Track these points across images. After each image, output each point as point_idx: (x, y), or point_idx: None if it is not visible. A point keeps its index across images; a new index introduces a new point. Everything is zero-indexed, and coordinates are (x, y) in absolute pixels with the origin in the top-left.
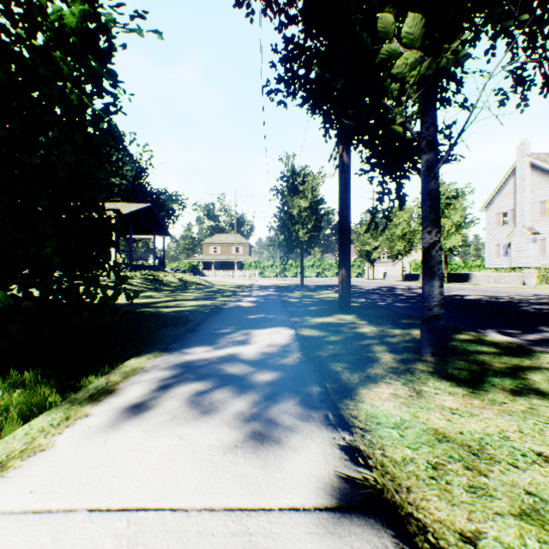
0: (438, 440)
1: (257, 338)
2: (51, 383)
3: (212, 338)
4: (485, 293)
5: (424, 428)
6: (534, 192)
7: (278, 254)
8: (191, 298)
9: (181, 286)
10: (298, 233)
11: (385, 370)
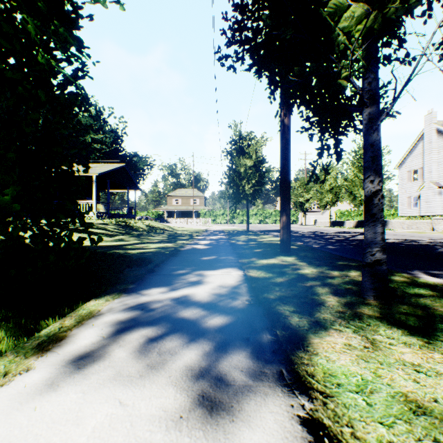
0: (413, 412)
1: (209, 279)
2: (9, 326)
3: (168, 279)
4: (402, 237)
5: (391, 393)
6: (440, 153)
7: (228, 205)
8: (155, 241)
9: (148, 231)
10: (245, 187)
11: (333, 314)
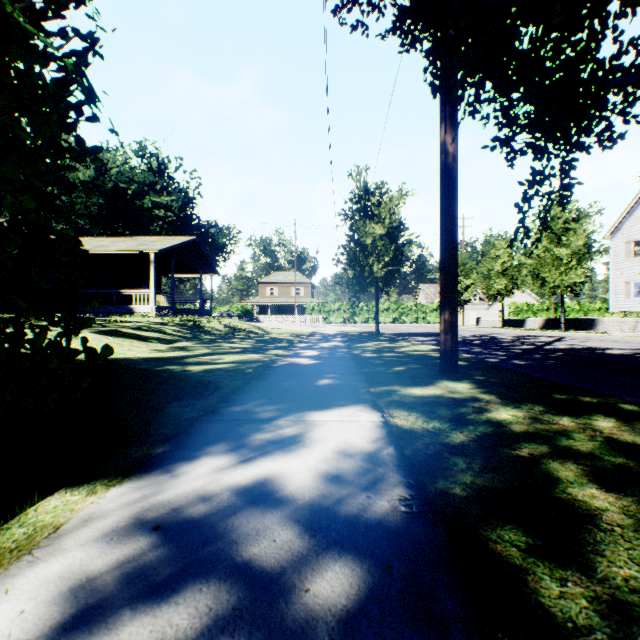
0: None
1: (317, 433)
2: None
3: (237, 431)
4: (630, 346)
5: None
6: None
7: (346, 295)
8: (235, 350)
9: (227, 335)
10: (373, 268)
11: None
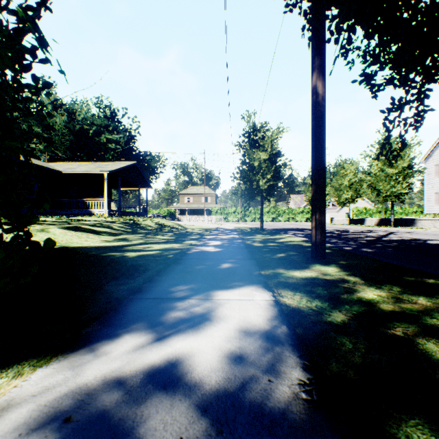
0: None
1: (221, 311)
2: None
3: (156, 309)
4: None
5: None
6: None
7: (239, 202)
8: (161, 240)
9: (156, 230)
10: (259, 182)
11: None
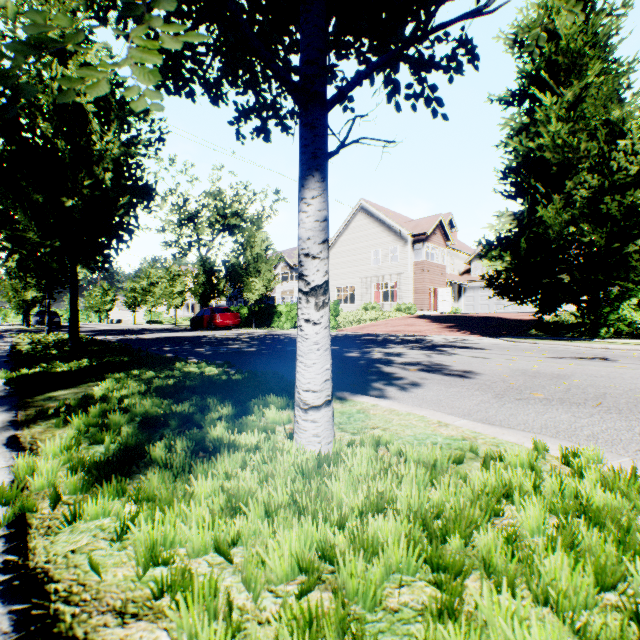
0: None
1: None
2: None
3: None
4: None
5: None
6: None
7: None
8: None
9: None
10: None
11: None
